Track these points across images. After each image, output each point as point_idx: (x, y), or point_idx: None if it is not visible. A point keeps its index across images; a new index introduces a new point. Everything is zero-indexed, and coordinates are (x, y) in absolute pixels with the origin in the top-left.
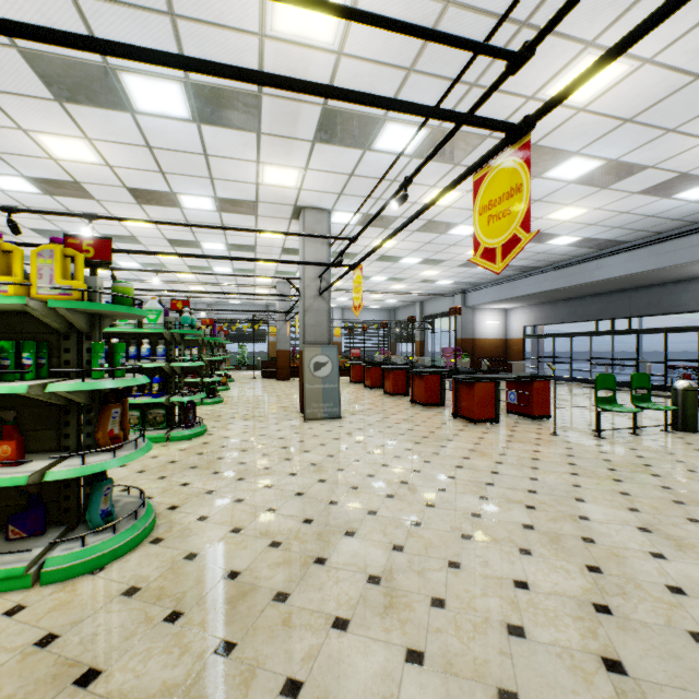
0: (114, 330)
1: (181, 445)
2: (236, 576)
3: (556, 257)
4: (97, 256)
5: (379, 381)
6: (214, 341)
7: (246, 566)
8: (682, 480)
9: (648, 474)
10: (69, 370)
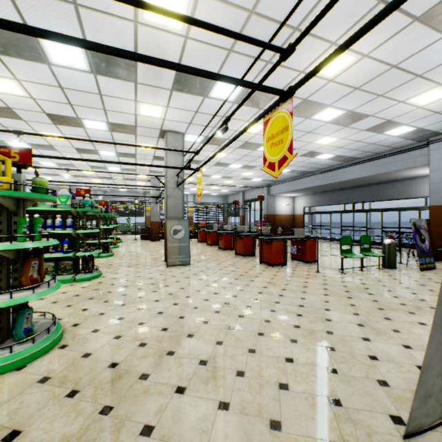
0: (36, 208)
1: (83, 284)
2: (116, 365)
3: (321, 166)
4: (21, 160)
5: (216, 241)
6: (108, 215)
7: (122, 359)
8: (384, 296)
9: (366, 293)
10: (0, 236)
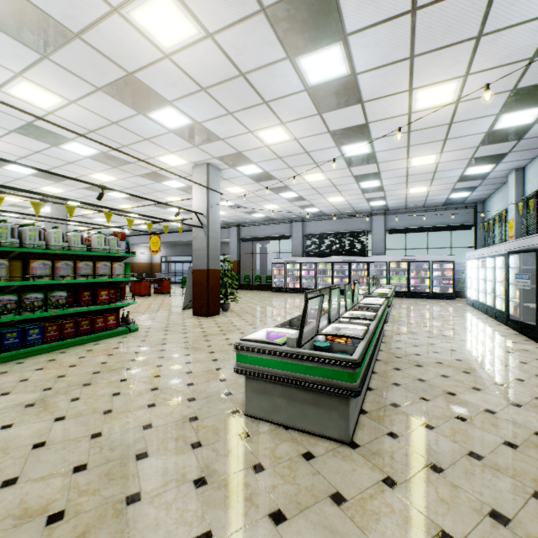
0: None
1: None
2: None
3: (175, 227)
4: None
5: None
6: None
7: None
8: None
9: None
10: None
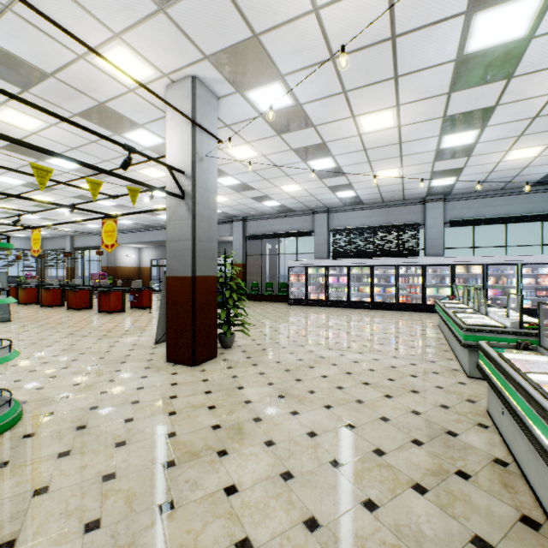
0: None
1: None
2: None
3: (165, 223)
4: None
5: (35, 299)
6: None
7: None
8: None
9: None
10: None
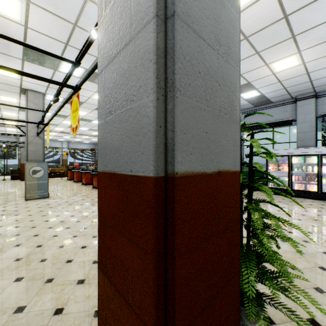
0: None
1: None
2: None
3: None
4: None
5: (81, 178)
6: None
7: None
8: None
9: None
10: None
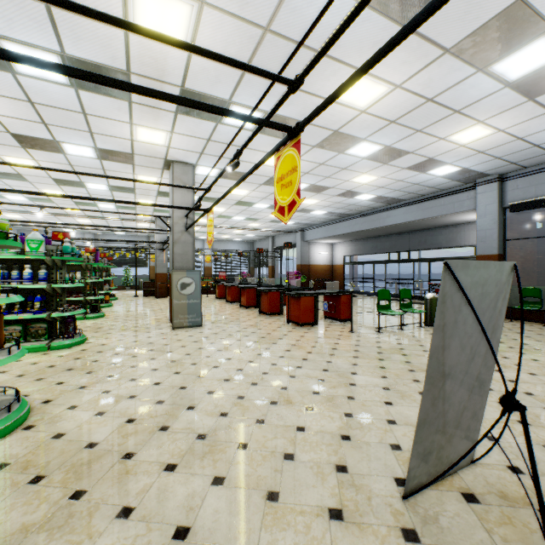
0: None
1: (61, 352)
2: (95, 445)
3: (362, 208)
4: None
5: (237, 297)
6: (98, 265)
7: (104, 438)
8: (418, 356)
9: (400, 354)
10: None
